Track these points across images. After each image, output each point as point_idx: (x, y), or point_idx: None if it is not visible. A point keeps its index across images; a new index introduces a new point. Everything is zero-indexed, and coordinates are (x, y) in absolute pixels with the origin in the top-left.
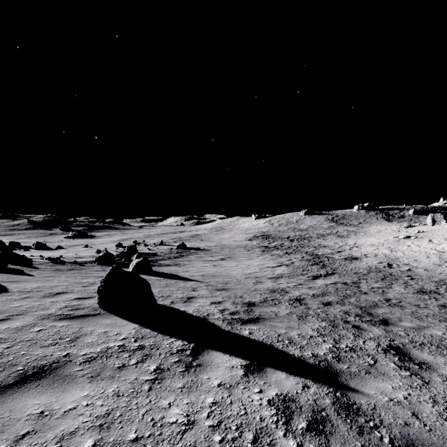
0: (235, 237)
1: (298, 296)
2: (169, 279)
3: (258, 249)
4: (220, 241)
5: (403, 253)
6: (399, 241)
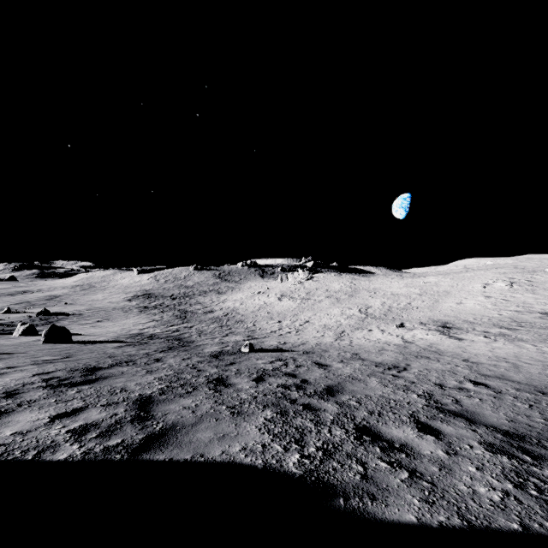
0: (111, 298)
1: (151, 333)
2: None
3: (137, 310)
4: (92, 303)
5: (245, 306)
6: (253, 296)
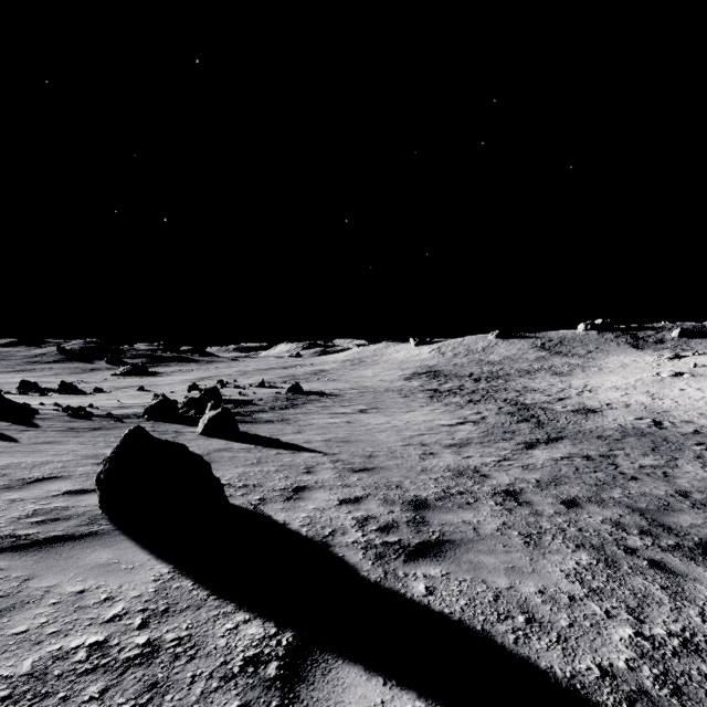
0: (383, 375)
1: (509, 485)
2: (266, 447)
3: (422, 395)
4: (358, 381)
5: (675, 403)
6: (663, 381)
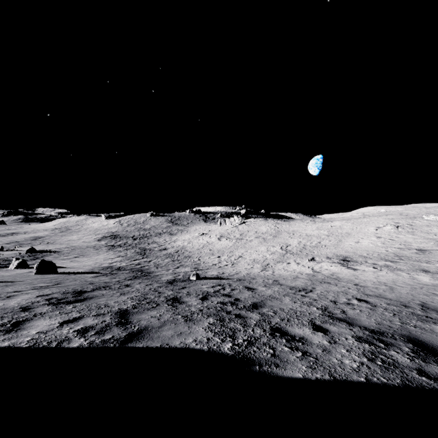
0: (84, 239)
1: (118, 266)
2: None
3: (105, 248)
4: (69, 243)
5: (192, 244)
6: (198, 237)
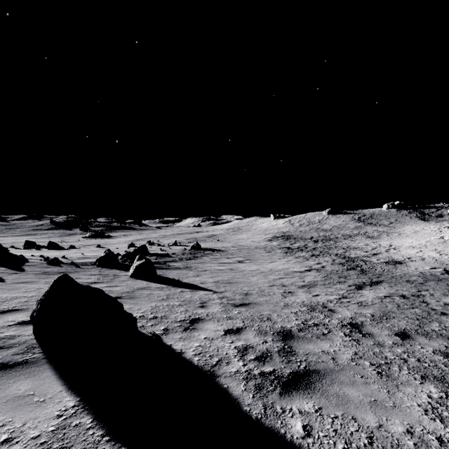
0: (253, 238)
1: (352, 318)
2: (174, 286)
3: (280, 251)
4: (237, 241)
5: None
6: (446, 242)
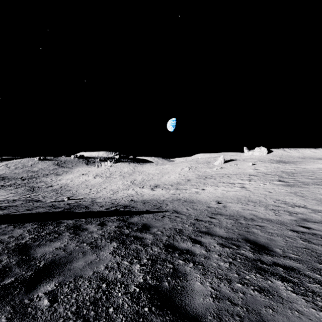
0: None
1: (13, 199)
2: None
3: None
4: None
5: (73, 182)
6: (79, 176)
